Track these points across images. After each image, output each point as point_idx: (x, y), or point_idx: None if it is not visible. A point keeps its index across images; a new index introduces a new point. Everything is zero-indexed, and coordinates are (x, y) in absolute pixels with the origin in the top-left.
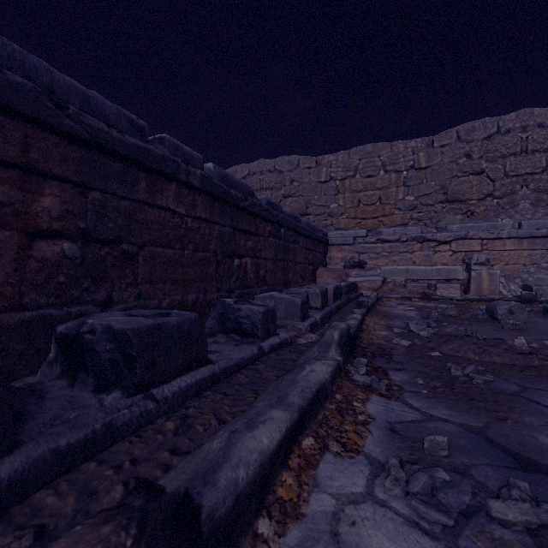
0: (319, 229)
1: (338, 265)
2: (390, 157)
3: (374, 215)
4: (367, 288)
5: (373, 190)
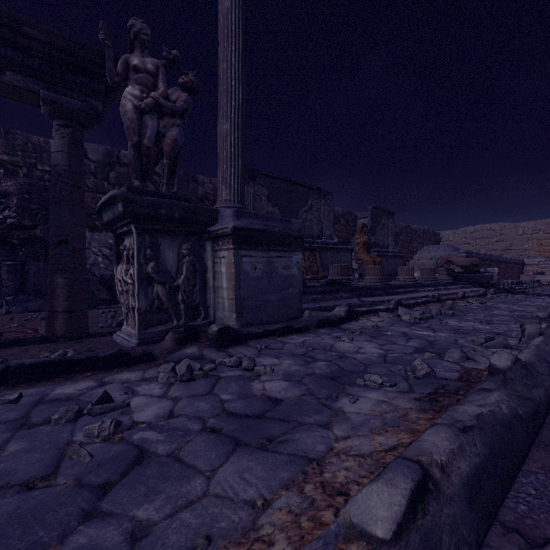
0: (521, 260)
1: (530, 273)
2: None
3: (549, 251)
4: (545, 282)
5: (549, 239)
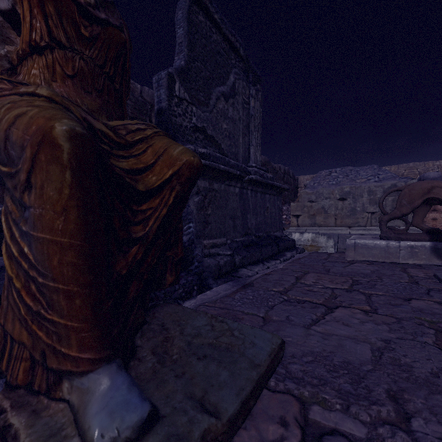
0: None
1: None
2: (423, 170)
3: None
4: None
5: None
